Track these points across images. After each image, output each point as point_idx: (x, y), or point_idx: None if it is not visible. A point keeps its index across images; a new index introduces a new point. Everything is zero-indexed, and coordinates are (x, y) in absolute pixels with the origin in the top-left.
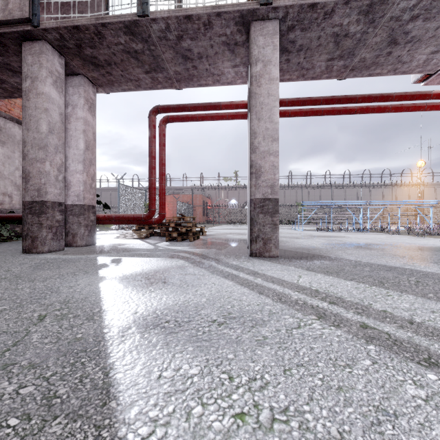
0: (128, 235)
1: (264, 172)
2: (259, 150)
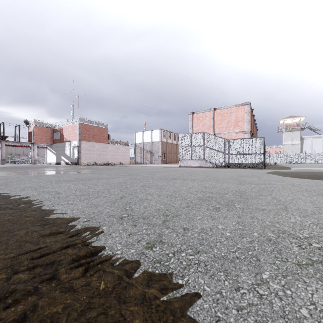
0: None
1: (3, 156)
2: (3, 154)
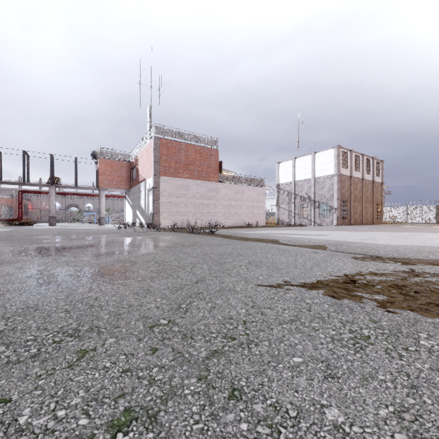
0: (1, 225)
1: (52, 212)
2: (51, 208)
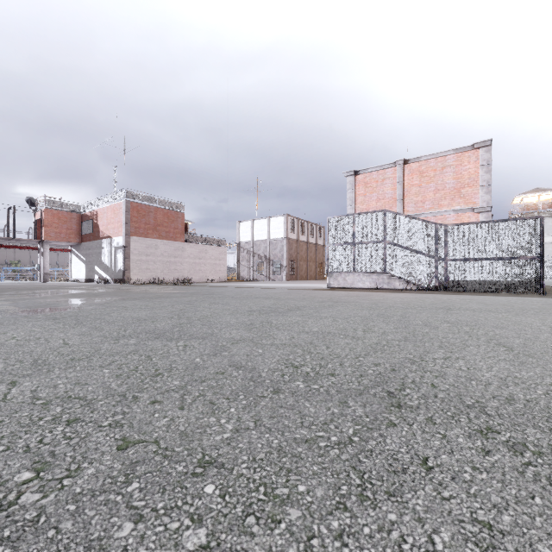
0: None
1: None
2: None
